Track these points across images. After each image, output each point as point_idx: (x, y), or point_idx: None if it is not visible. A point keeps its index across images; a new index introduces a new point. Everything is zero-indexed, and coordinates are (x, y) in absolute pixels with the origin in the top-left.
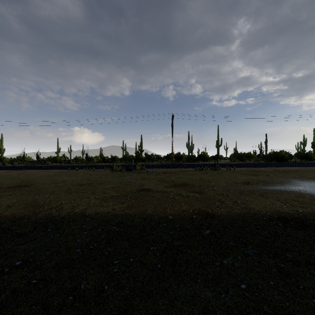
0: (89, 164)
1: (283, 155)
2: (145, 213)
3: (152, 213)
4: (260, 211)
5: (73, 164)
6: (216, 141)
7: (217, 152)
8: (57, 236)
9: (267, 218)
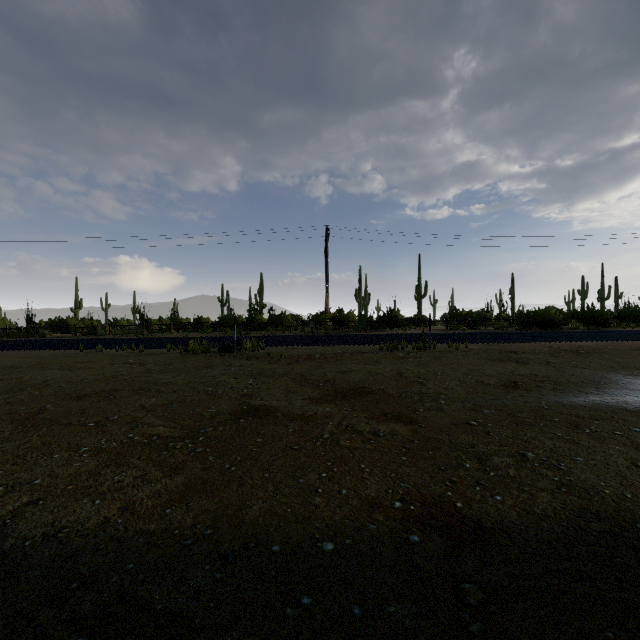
0: (140, 335)
1: (553, 315)
2: (238, 522)
3: (264, 524)
4: (624, 503)
5: (104, 336)
6: (416, 287)
7: (418, 309)
8: None
9: None
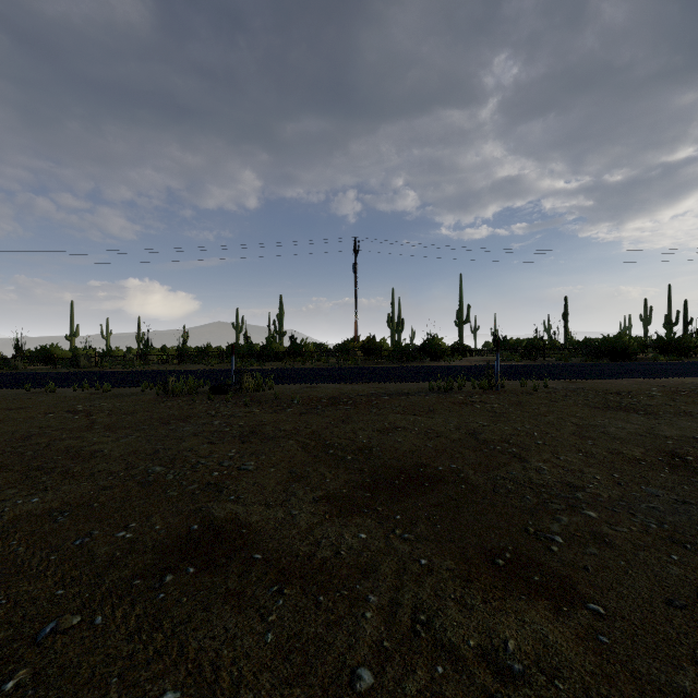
0: (131, 367)
1: (626, 344)
2: None
3: None
4: None
5: (88, 368)
6: (457, 311)
7: (459, 337)
8: None
9: None
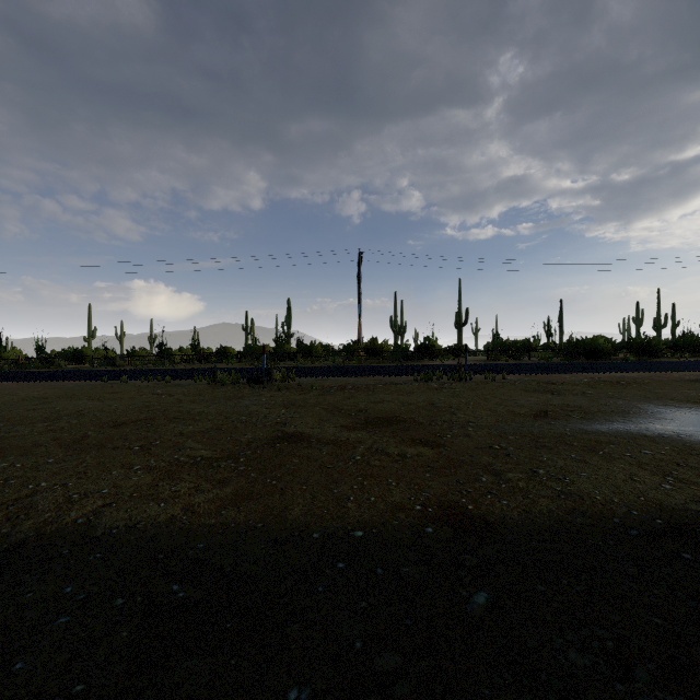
0: (162, 366)
1: (601, 345)
2: (283, 519)
3: (305, 520)
4: (610, 505)
5: (123, 367)
6: (456, 314)
7: (458, 338)
8: None
9: (641, 530)
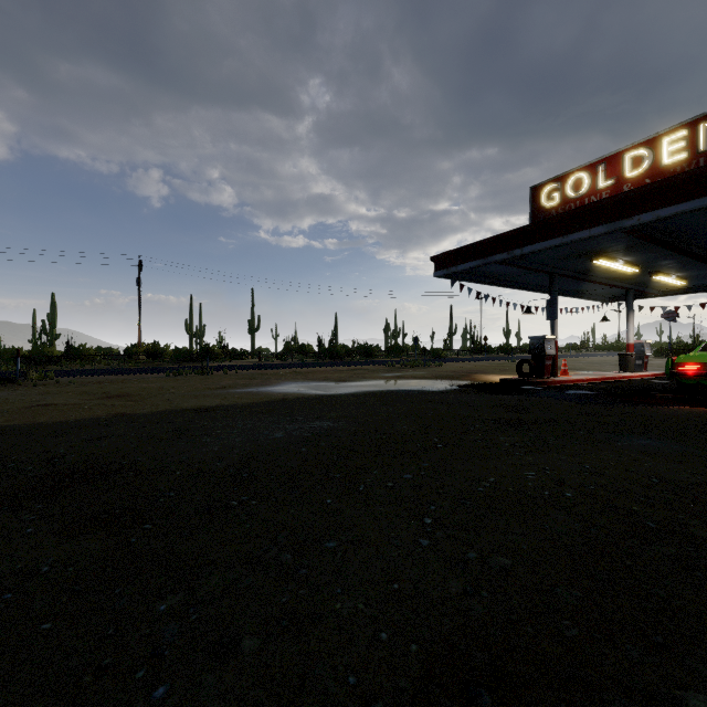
0: None
1: (340, 350)
2: (35, 422)
3: (47, 421)
4: (185, 407)
5: None
6: (250, 321)
7: (252, 343)
8: None
9: (184, 410)
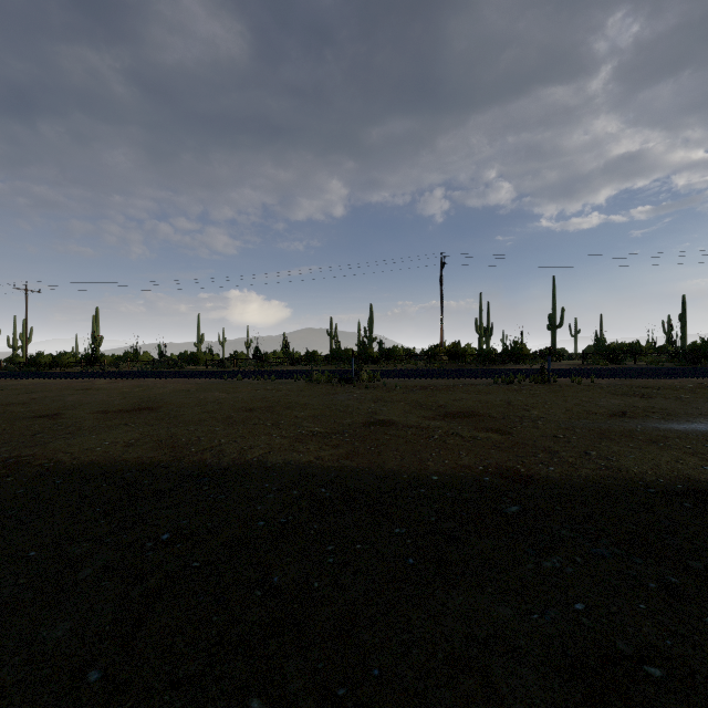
0: (261, 367)
1: None
2: (382, 467)
3: (397, 469)
4: (641, 475)
5: (230, 368)
6: (549, 315)
7: (552, 341)
8: (222, 498)
9: (659, 490)
